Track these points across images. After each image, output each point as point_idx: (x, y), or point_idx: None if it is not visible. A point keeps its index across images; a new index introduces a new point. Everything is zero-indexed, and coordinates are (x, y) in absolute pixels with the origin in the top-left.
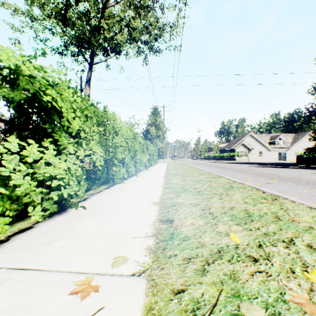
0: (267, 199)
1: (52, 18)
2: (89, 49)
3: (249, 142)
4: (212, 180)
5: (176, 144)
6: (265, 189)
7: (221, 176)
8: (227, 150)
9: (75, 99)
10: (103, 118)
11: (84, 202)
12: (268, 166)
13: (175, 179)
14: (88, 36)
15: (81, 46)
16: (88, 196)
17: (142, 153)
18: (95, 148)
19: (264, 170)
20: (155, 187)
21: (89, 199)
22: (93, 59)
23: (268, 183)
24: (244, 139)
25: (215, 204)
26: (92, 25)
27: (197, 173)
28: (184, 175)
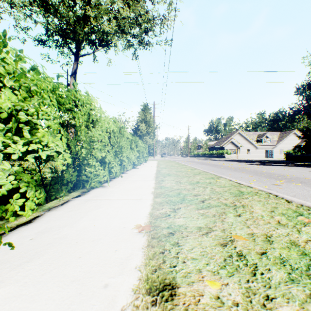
0: (304, 214)
1: (34, 6)
2: (75, 40)
3: (238, 140)
4: (212, 182)
5: (167, 141)
6: (286, 196)
7: (220, 176)
8: (216, 148)
9: (7, 56)
10: (69, 98)
11: (25, 226)
12: (260, 164)
13: (167, 181)
14: (73, 25)
15: (65, 35)
16: (41, 213)
17: (130, 150)
18: (48, 140)
19: (260, 168)
20: (144, 193)
21: (38, 220)
22: (78, 50)
23: (276, 185)
24: (233, 137)
25: (237, 229)
26: (77, 12)
27: (191, 172)
28: (178, 175)
